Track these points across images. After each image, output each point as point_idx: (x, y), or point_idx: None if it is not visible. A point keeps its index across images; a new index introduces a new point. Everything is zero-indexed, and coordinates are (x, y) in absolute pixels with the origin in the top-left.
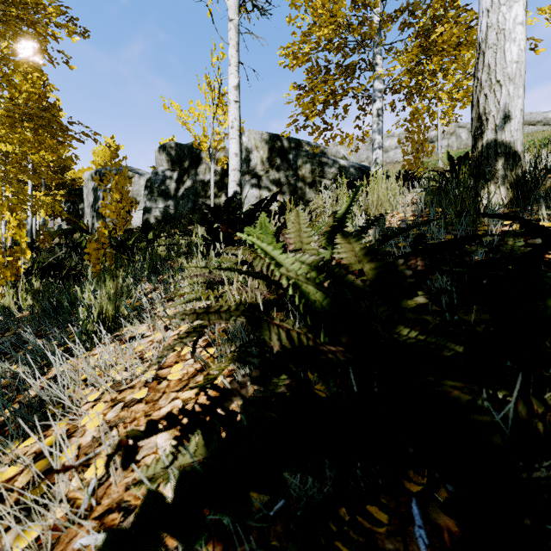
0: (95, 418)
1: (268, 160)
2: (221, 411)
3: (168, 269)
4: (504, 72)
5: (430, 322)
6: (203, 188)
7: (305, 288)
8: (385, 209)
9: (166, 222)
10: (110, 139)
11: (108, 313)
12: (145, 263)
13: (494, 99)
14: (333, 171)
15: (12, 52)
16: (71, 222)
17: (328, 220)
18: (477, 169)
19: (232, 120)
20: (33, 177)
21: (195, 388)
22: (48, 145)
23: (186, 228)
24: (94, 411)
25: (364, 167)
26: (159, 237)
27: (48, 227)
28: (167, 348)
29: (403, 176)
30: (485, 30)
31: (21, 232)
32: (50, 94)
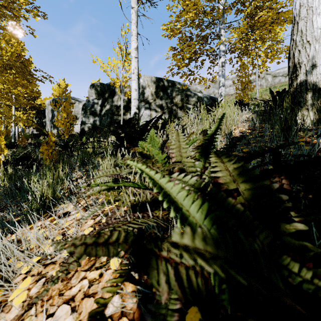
0: (21, 294)
1: (155, 93)
2: (117, 298)
3: (92, 162)
4: (312, 35)
5: (311, 249)
6: (116, 109)
7: (192, 219)
8: (232, 125)
9: (94, 130)
10: (62, 80)
11: (48, 196)
12: (79, 157)
13: (305, 53)
14: (194, 100)
15: (2, 28)
16: (39, 129)
17: (199, 137)
18: (293, 99)
19: (133, 68)
20: (14, 103)
21: (100, 269)
22: (22, 84)
23: (106, 134)
24: (22, 285)
25: (212, 97)
26: (85, 143)
27: (26, 132)
28: (62, 268)
29: (238, 103)
30: (299, 8)
31: (1, 137)
32: (22, 52)
